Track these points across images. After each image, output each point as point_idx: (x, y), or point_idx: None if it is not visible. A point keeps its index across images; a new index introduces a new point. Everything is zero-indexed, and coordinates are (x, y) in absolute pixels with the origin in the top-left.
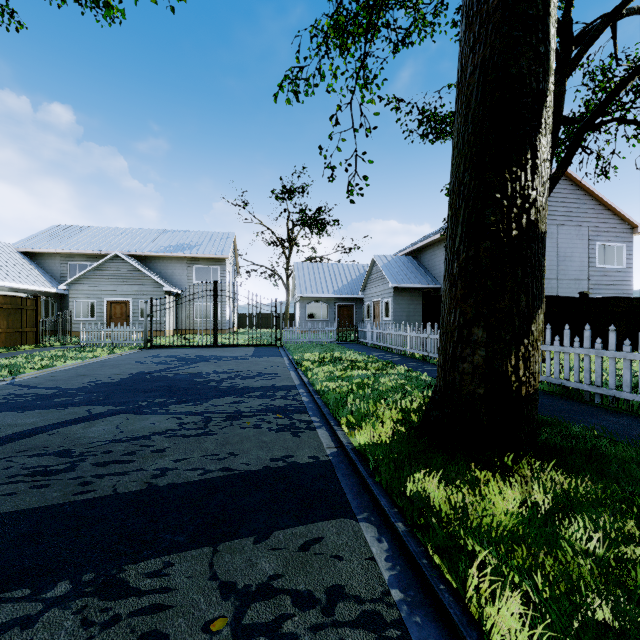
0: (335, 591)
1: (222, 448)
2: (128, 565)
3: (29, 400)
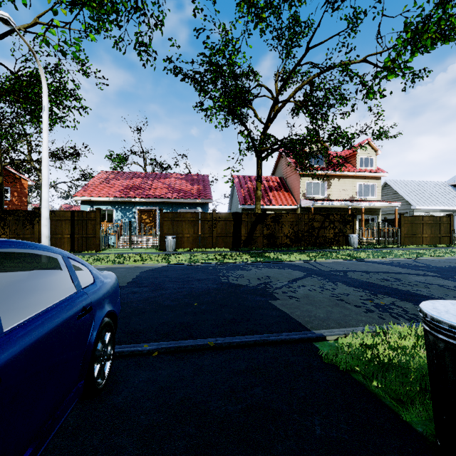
0: (415, 314)
1: (455, 295)
2: (380, 294)
3: (409, 266)
